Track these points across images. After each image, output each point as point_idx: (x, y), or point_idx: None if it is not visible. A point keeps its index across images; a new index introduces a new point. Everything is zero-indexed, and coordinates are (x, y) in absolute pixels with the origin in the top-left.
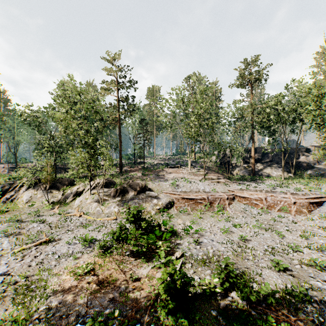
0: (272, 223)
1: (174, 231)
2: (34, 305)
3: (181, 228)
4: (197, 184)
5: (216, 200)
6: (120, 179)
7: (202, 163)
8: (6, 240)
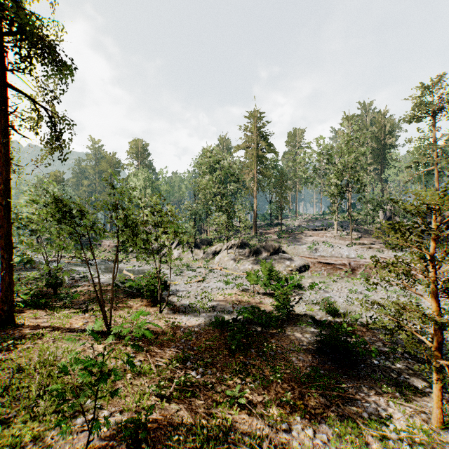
0: (422, 294)
1: (299, 285)
2: (206, 302)
3: (308, 285)
4: (340, 249)
5: (360, 267)
6: (254, 241)
7: (358, 225)
8: (177, 277)
